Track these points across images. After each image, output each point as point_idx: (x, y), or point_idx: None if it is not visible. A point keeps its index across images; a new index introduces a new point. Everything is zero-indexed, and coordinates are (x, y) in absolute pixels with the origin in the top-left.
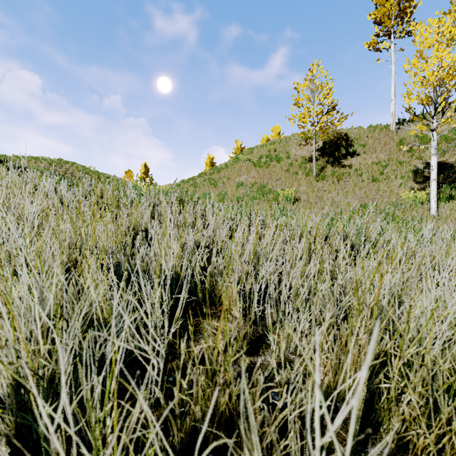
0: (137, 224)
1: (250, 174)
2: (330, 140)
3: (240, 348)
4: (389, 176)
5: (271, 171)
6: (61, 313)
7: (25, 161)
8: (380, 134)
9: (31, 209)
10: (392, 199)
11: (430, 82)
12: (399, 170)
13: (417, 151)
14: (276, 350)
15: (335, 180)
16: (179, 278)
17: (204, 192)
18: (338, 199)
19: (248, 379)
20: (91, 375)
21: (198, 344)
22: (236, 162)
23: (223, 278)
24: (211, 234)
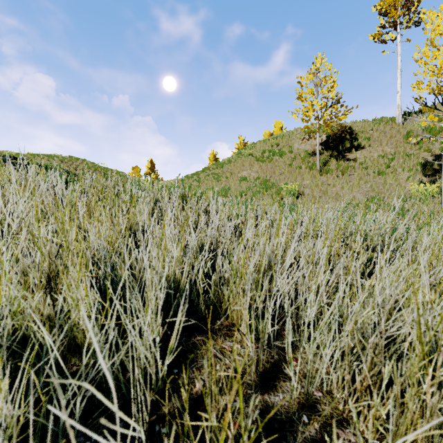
0: (136, 222)
1: (253, 168)
2: (334, 133)
3: (252, 382)
4: (396, 169)
5: (273, 165)
6: (34, 336)
7: (38, 158)
8: (385, 126)
9: (24, 207)
10: (400, 193)
11: (442, 70)
12: (406, 163)
13: (426, 143)
14: (298, 387)
15: (340, 174)
16: (178, 287)
17: (207, 187)
18: (342, 193)
19: (264, 431)
20: (64, 424)
21: (200, 374)
22: (239, 157)
23: (229, 289)
24: (215, 233)
